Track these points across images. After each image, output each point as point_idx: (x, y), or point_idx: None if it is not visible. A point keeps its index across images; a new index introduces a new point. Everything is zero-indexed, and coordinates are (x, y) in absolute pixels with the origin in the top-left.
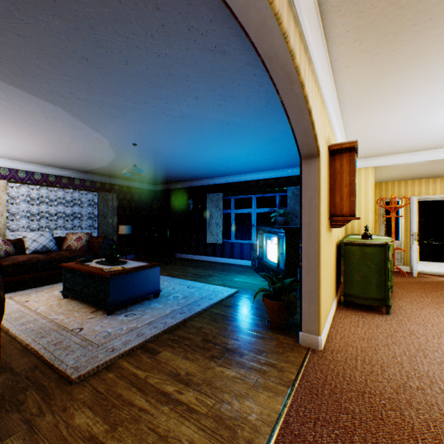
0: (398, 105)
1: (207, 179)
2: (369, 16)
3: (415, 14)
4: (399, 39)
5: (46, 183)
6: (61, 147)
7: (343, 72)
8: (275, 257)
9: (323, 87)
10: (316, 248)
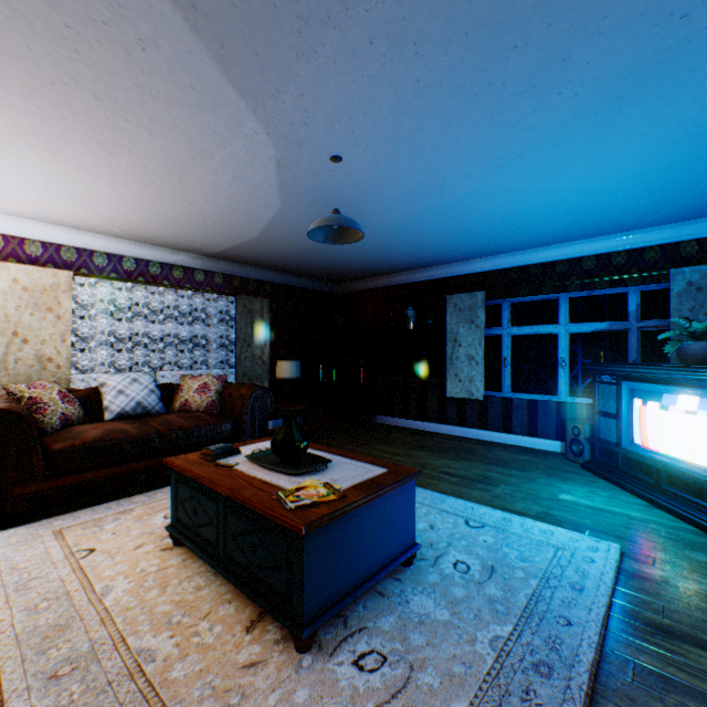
0: None
1: (446, 265)
2: None
3: None
4: None
5: (145, 278)
6: (168, 184)
7: None
8: (685, 448)
9: None
10: None
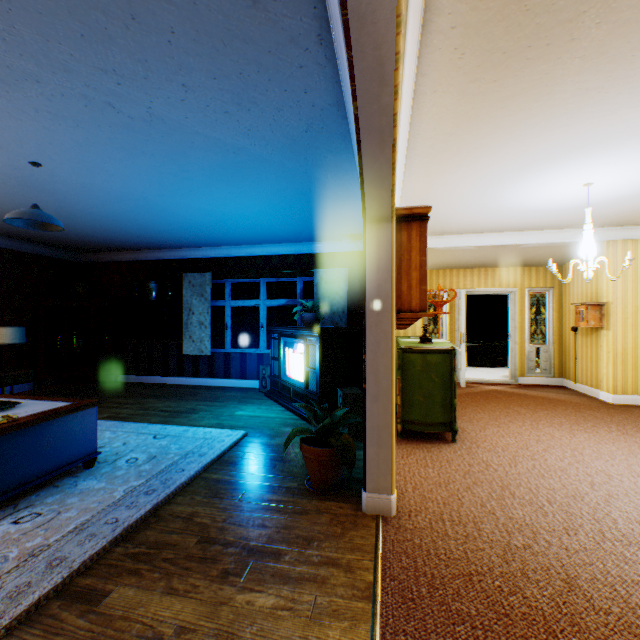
0: (471, 167)
1: (183, 249)
2: (486, 12)
3: (536, 30)
4: (506, 64)
5: None
6: None
7: (427, 99)
8: (300, 374)
9: (402, 114)
10: (388, 360)
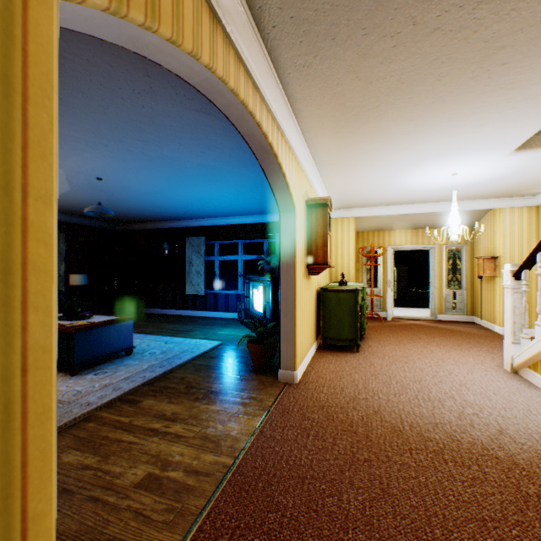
0: (363, 169)
1: (186, 220)
2: (325, 109)
3: (357, 113)
4: (350, 125)
5: None
6: None
7: (314, 141)
8: (261, 307)
9: (298, 151)
10: (293, 292)
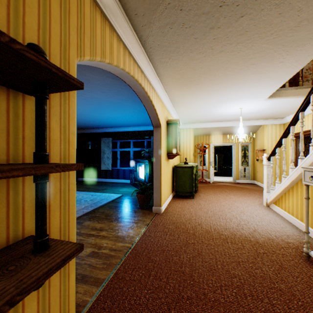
0: (195, 105)
1: (101, 128)
2: (175, 79)
3: (190, 81)
4: (187, 86)
5: None
6: None
7: (170, 92)
8: (143, 176)
9: (162, 97)
10: (160, 168)
